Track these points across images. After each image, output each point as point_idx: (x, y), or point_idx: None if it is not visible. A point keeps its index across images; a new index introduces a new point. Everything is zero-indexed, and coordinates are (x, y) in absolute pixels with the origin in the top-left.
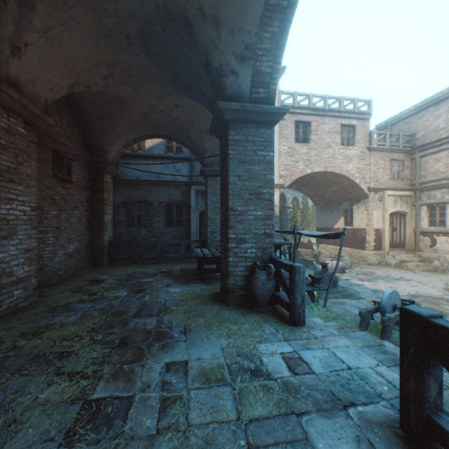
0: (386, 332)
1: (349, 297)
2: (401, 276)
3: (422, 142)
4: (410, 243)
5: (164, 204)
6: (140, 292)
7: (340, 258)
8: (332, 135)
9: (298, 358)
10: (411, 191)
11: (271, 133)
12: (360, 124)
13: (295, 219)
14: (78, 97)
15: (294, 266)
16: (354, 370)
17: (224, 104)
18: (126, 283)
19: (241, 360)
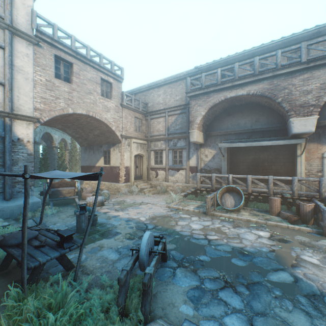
0: (148, 295)
1: (108, 236)
2: (143, 201)
3: (152, 109)
4: (145, 175)
5: None
6: None
7: (101, 191)
8: (94, 84)
9: None
10: (146, 141)
11: None
12: (116, 84)
13: (63, 159)
14: None
15: None
16: None
17: None
18: None
19: None
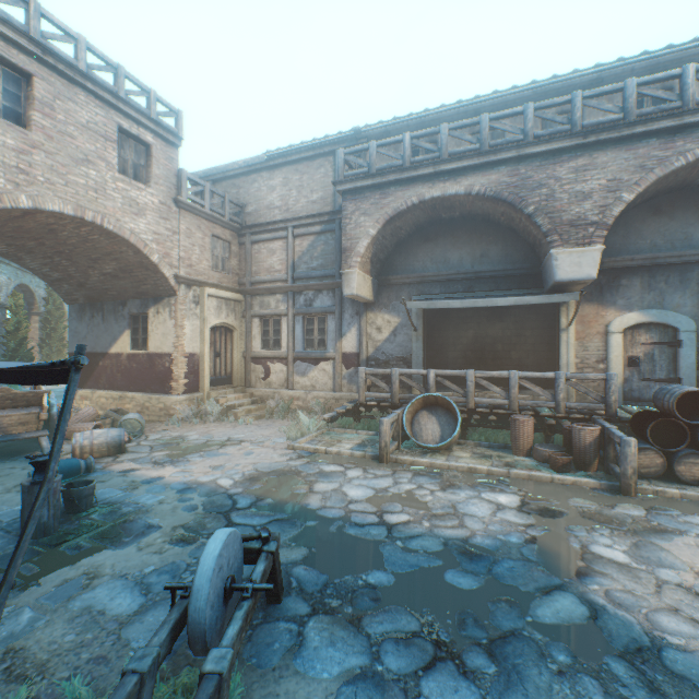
0: None
1: (119, 539)
2: (230, 436)
3: (255, 220)
4: (240, 375)
5: None
6: None
7: (121, 417)
8: (98, 140)
9: None
10: (241, 294)
11: None
12: (162, 148)
13: (22, 336)
14: None
15: None
16: None
17: None
18: None
19: None
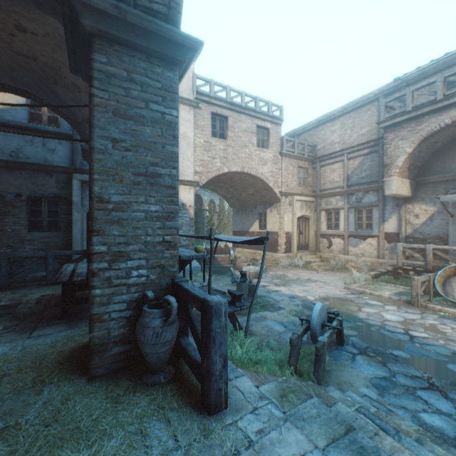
0: (321, 362)
1: (270, 309)
2: (309, 277)
3: (322, 153)
4: (312, 244)
5: (26, 197)
6: None
7: (256, 262)
8: (249, 135)
9: None
10: (313, 198)
11: (174, 79)
12: (273, 128)
13: (212, 223)
14: None
15: (209, 305)
16: None
17: None
18: None
19: None
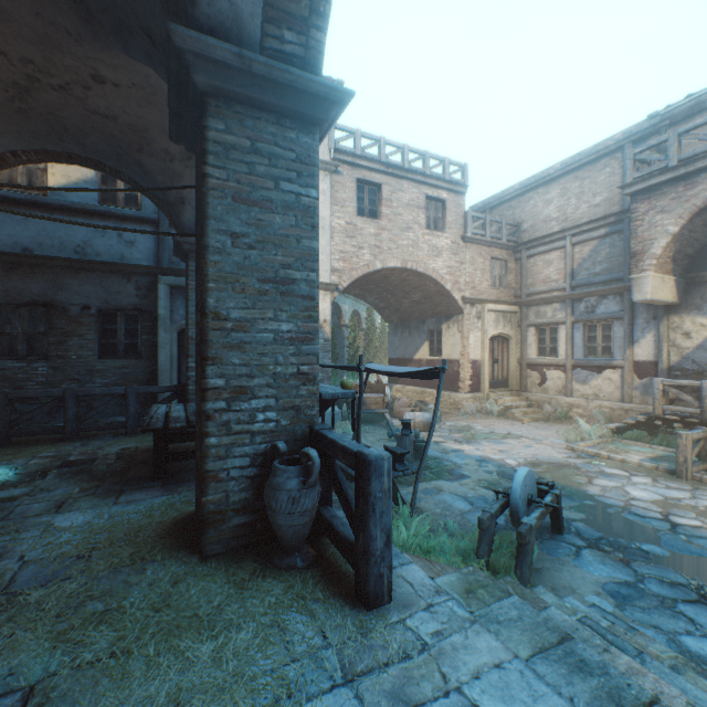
0: (527, 554)
1: (447, 477)
2: (509, 431)
3: (530, 236)
4: (514, 380)
5: (96, 311)
6: None
7: (425, 406)
8: (413, 211)
9: None
10: (516, 306)
11: (313, 145)
12: (452, 199)
13: (356, 346)
14: None
15: (367, 459)
16: None
17: (189, 37)
18: None
19: None
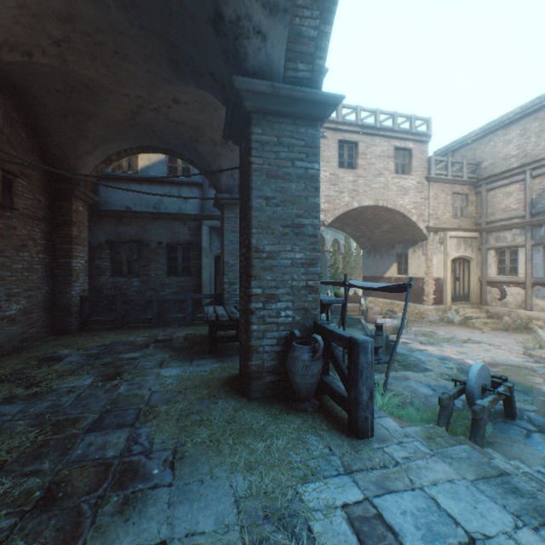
0: (479, 427)
1: (413, 369)
2: (469, 337)
3: (490, 172)
4: (475, 295)
5: (165, 245)
6: (114, 377)
7: (393, 315)
8: (384, 160)
9: (376, 517)
10: (476, 232)
11: (316, 134)
12: (417, 148)
13: (336, 266)
14: (23, 79)
15: (357, 342)
16: (482, 544)
17: (243, 82)
18: (97, 361)
19: (272, 534)
